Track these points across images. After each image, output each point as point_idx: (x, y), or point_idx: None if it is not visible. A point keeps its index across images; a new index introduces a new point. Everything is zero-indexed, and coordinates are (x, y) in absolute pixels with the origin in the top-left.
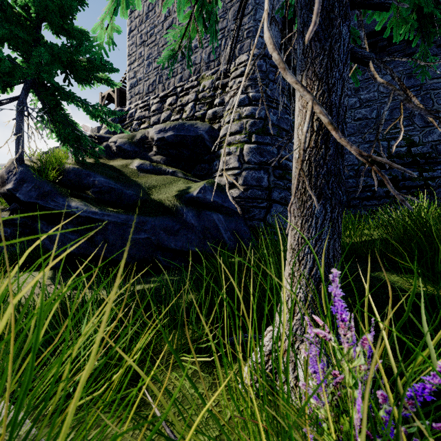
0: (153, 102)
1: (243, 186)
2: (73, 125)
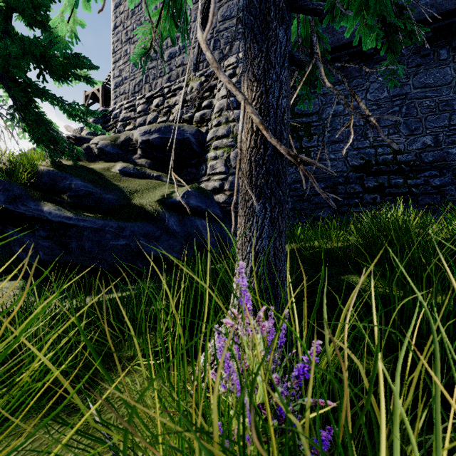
0: (139, 102)
1: (229, 191)
2: (48, 125)
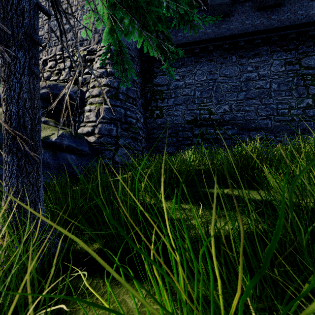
0: None
1: (98, 134)
2: None
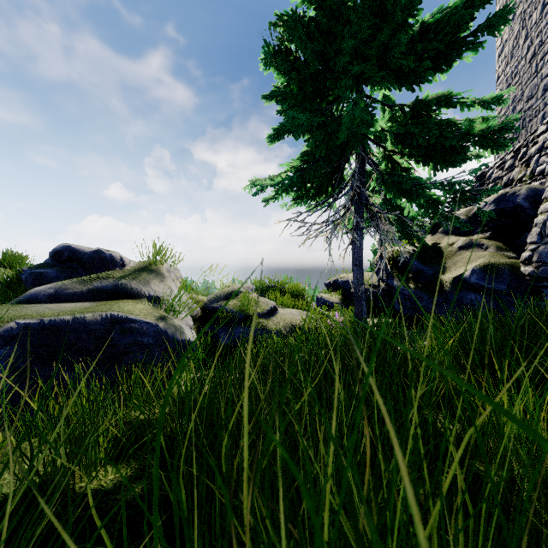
0: (507, 159)
1: (535, 263)
2: (406, 227)
